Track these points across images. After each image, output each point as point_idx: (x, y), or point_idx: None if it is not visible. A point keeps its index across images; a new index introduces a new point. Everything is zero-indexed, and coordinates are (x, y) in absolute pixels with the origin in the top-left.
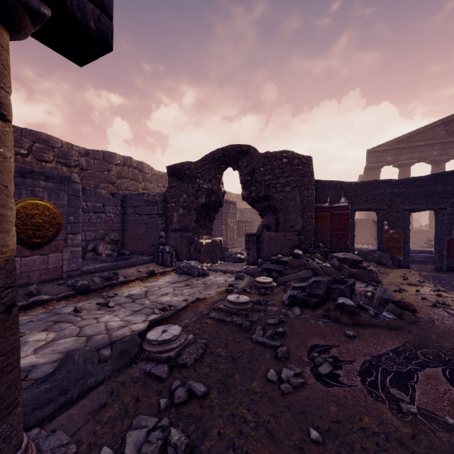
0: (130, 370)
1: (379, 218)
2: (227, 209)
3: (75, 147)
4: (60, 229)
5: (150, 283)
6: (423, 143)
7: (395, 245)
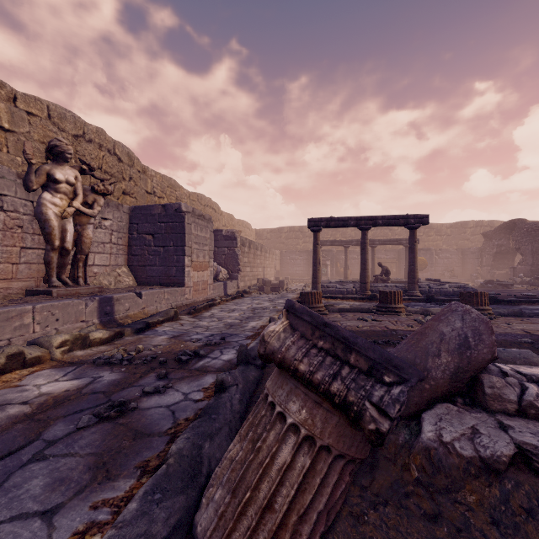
0: None
1: None
2: None
3: (444, 225)
4: (426, 265)
5: None
6: None
7: None
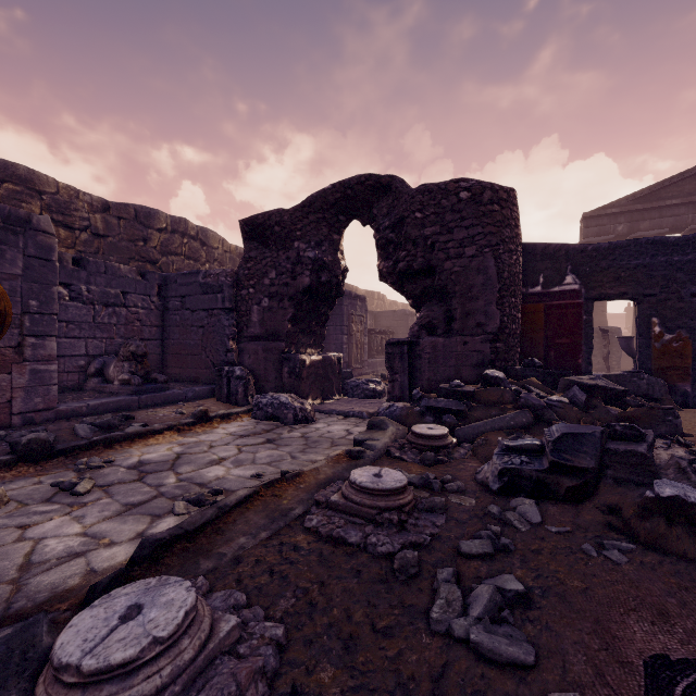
0: None
1: (641, 311)
2: (351, 308)
3: (83, 195)
4: (6, 325)
5: (195, 436)
6: (679, 201)
7: (675, 363)
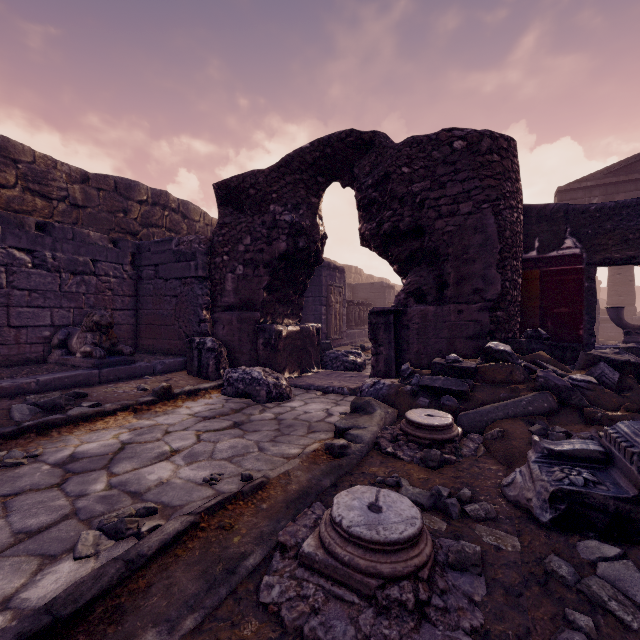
0: None
1: None
2: (329, 279)
3: (61, 165)
4: None
5: (152, 418)
6: None
7: None
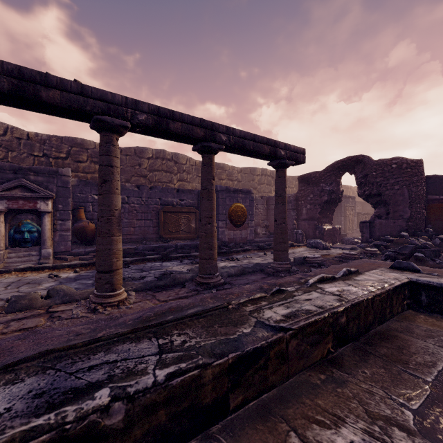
0: (302, 265)
1: None
2: (345, 203)
3: (235, 168)
4: (246, 218)
5: (292, 249)
6: None
7: None
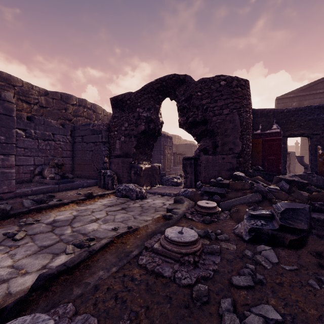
0: None
1: (312, 142)
2: (165, 142)
3: (35, 87)
4: None
5: (85, 206)
6: (323, 91)
7: None
